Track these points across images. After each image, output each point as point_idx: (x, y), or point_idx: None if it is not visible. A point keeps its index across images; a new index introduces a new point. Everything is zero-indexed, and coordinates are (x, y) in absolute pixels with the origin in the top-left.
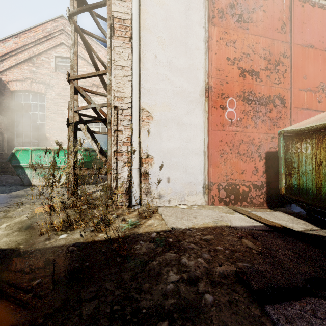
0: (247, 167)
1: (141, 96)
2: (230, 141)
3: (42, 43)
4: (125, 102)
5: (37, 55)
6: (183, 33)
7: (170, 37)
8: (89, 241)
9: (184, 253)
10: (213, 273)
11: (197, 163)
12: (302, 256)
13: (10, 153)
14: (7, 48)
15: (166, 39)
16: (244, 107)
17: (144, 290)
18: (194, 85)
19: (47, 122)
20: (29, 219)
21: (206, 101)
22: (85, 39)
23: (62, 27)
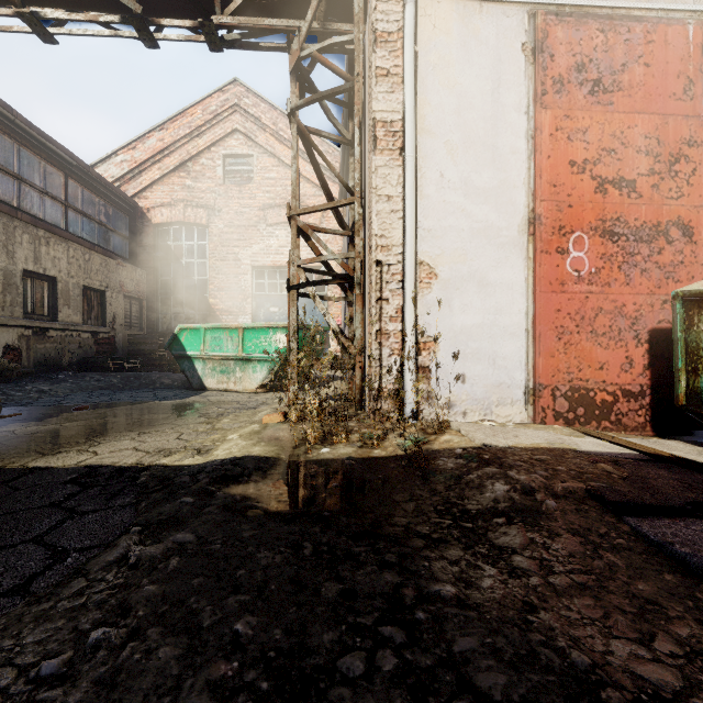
0: (610, 358)
1: (419, 241)
2: (576, 311)
3: (202, 133)
4: (393, 252)
5: (195, 156)
6: (489, 129)
7: (466, 140)
8: (364, 457)
9: (509, 469)
10: (554, 489)
11: (513, 350)
12: (694, 486)
13: (152, 333)
14: (148, 150)
15: (460, 143)
16: (604, 248)
17: (467, 498)
18: (508, 215)
19: (211, 277)
20: (264, 429)
21: (529, 241)
22: (318, 149)
23: (235, 100)
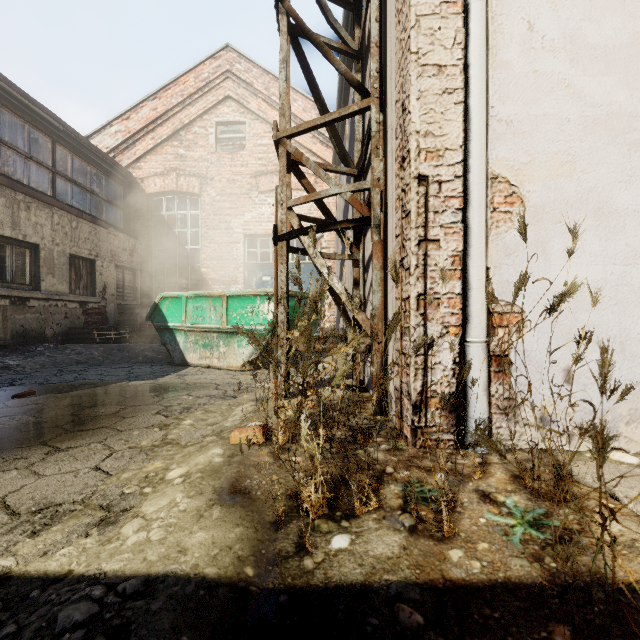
0: None
1: (491, 140)
2: None
3: (195, 101)
4: (447, 161)
5: (187, 125)
6: None
7: None
8: (434, 581)
9: None
10: None
11: None
12: None
13: (146, 303)
14: (141, 119)
15: None
16: None
17: None
18: None
19: (203, 246)
20: (228, 463)
21: None
22: (316, 38)
23: (227, 66)
